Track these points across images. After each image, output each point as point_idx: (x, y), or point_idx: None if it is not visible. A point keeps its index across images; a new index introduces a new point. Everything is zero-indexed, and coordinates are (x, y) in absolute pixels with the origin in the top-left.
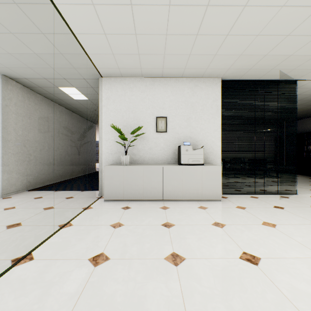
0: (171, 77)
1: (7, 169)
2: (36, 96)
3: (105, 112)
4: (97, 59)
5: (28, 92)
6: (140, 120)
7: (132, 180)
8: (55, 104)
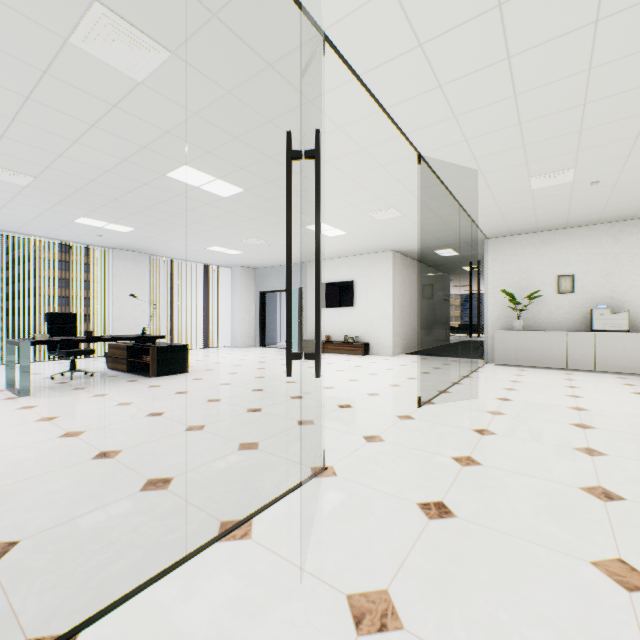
0: (580, 226)
1: (394, 333)
2: (407, 260)
3: (491, 276)
4: (489, 231)
5: (403, 259)
6: (535, 280)
7: (526, 346)
8: (417, 263)
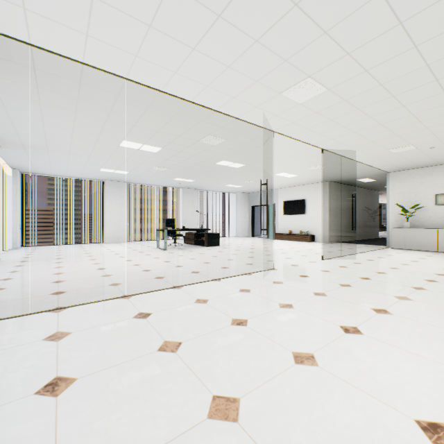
0: None
1: (330, 229)
2: (340, 186)
3: (391, 195)
4: (386, 169)
5: (337, 185)
6: (420, 197)
7: (411, 237)
8: (348, 186)
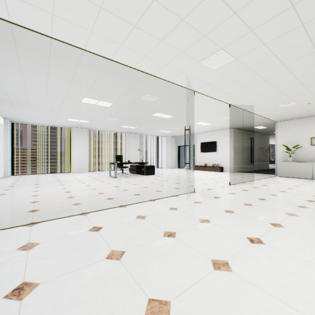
0: None
1: (234, 163)
2: (241, 131)
3: (278, 138)
4: (275, 119)
5: (239, 131)
6: (299, 140)
7: (293, 168)
8: (247, 132)
